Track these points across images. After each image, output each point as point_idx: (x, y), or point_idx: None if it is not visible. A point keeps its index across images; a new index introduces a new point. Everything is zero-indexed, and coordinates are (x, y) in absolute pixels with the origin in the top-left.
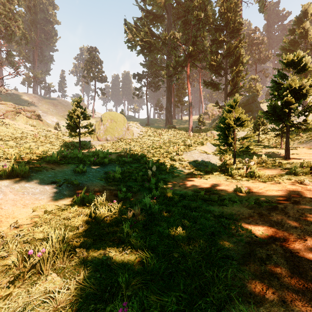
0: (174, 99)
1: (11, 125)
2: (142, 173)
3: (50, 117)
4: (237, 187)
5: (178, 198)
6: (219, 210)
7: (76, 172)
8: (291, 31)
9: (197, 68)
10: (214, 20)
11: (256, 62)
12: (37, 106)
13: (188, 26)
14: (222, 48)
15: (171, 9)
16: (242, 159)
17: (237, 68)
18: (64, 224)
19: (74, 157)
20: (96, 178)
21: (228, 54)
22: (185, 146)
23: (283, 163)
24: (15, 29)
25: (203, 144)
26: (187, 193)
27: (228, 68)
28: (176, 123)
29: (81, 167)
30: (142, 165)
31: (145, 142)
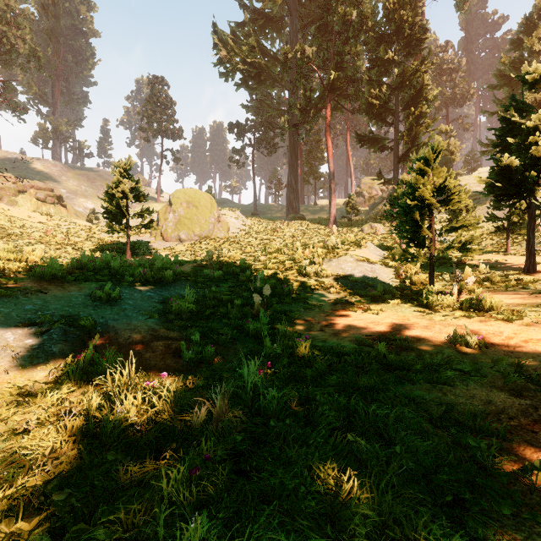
0: (303, 169)
1: (3, 212)
2: (241, 302)
3: (81, 200)
4: (456, 333)
5: (324, 362)
6: (434, 397)
7: (96, 299)
8: (515, 43)
9: (343, 111)
10: (375, 24)
11: (448, 103)
12: (58, 181)
13: (328, 36)
14: (389, 75)
15: (297, 7)
16: (440, 274)
17: (418, 110)
18: (1, 452)
19: (104, 268)
20: (141, 313)
21: (401, 84)
22: (326, 248)
23: (527, 281)
24: (18, 41)
25: (360, 245)
26: (343, 348)
27: (401, 110)
28: (306, 212)
29: (108, 288)
30: (243, 286)
31: (249, 243)
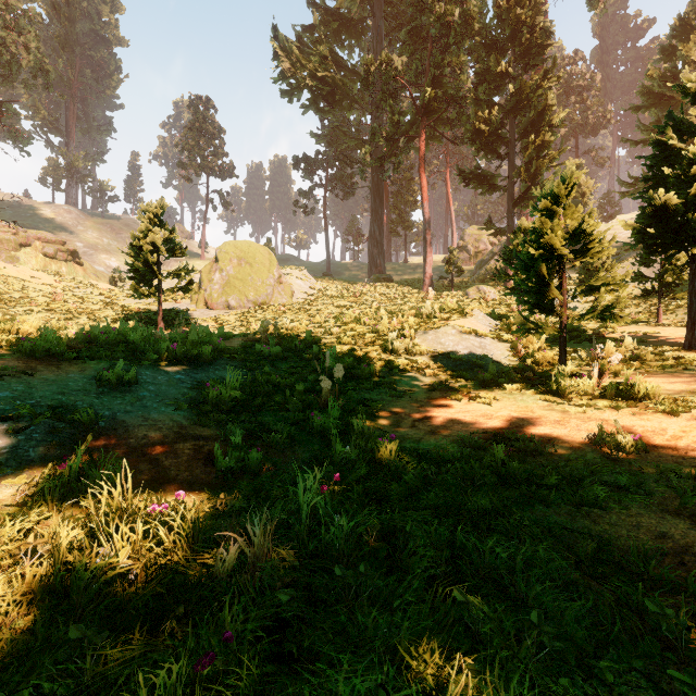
0: (389, 216)
1: None
2: (305, 387)
3: (103, 257)
4: (602, 431)
5: (417, 473)
6: (580, 527)
7: (103, 383)
8: (666, 51)
9: (442, 141)
10: (484, 26)
11: (578, 130)
12: (73, 231)
13: (422, 43)
14: (501, 93)
15: (382, 5)
16: (571, 350)
17: (539, 139)
18: None
19: (120, 342)
20: (165, 402)
21: (517, 105)
22: (419, 318)
23: (690, 359)
24: (20, 50)
25: (465, 314)
26: (443, 452)
27: (518, 139)
28: (394, 271)
29: (120, 368)
30: (308, 366)
31: (319, 311)
